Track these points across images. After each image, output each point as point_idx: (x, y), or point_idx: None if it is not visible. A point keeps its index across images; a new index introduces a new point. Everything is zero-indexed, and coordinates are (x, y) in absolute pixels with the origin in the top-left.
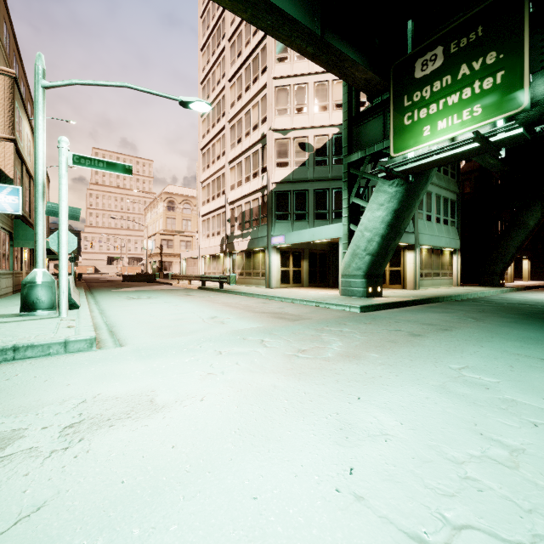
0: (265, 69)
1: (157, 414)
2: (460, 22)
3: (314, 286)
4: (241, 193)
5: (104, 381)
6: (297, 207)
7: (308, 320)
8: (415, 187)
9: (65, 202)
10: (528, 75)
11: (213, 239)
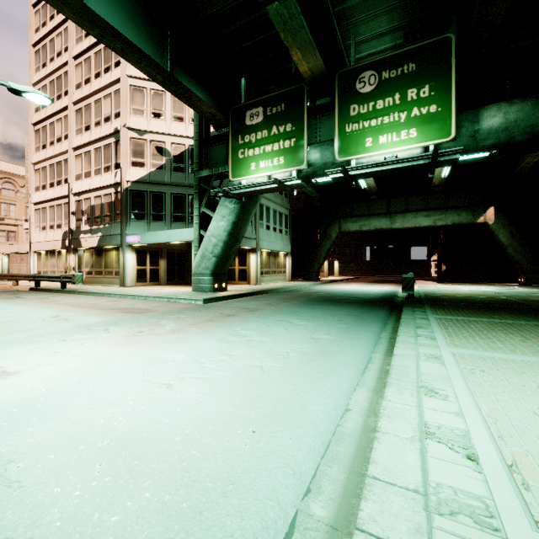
0: (119, 63)
1: (12, 376)
2: (272, 95)
3: (173, 283)
4: (90, 185)
5: None
6: (154, 208)
7: (154, 312)
8: (248, 206)
9: None
10: (306, 146)
11: (52, 232)
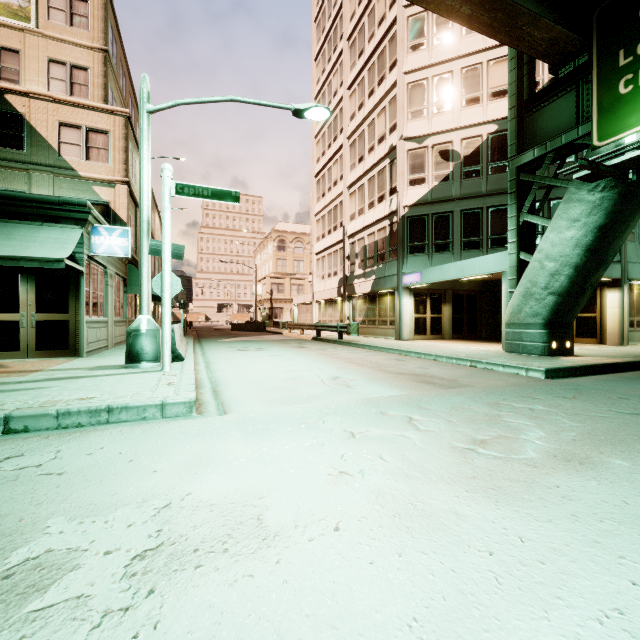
0: (394, 64)
1: (268, 550)
2: None
3: (460, 338)
4: (363, 223)
5: (198, 469)
6: (436, 236)
7: (468, 387)
8: (636, 189)
9: (168, 239)
10: None
11: (329, 280)
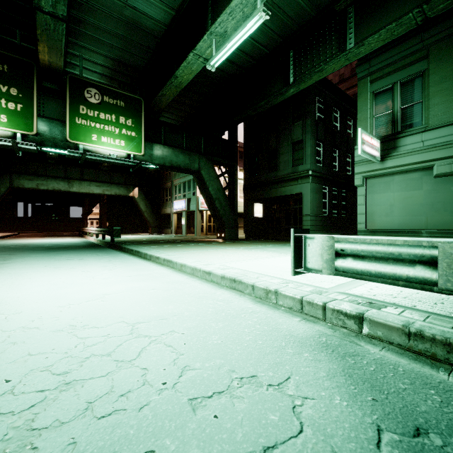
0: None
1: None
2: None
3: None
4: None
5: None
6: None
7: None
8: None
9: None
10: (36, 117)
11: None
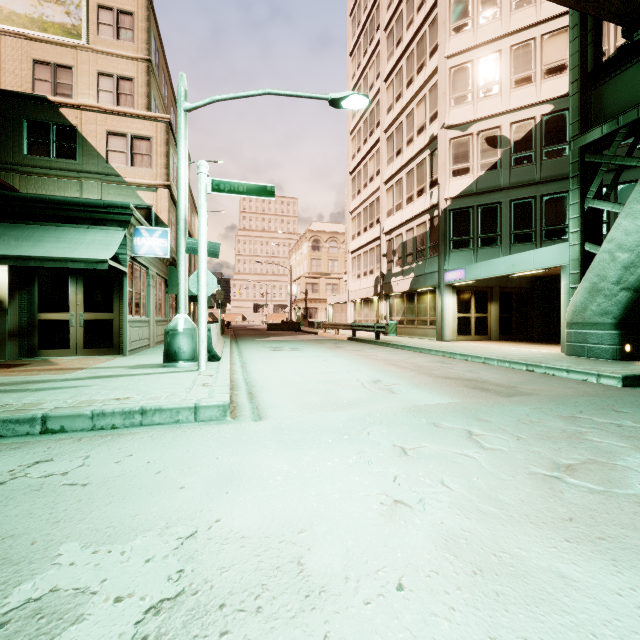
0: (435, 49)
1: (312, 615)
2: None
3: (508, 339)
4: (401, 218)
5: (229, 488)
6: (482, 229)
7: (532, 395)
8: None
9: (204, 237)
10: None
11: (365, 279)
